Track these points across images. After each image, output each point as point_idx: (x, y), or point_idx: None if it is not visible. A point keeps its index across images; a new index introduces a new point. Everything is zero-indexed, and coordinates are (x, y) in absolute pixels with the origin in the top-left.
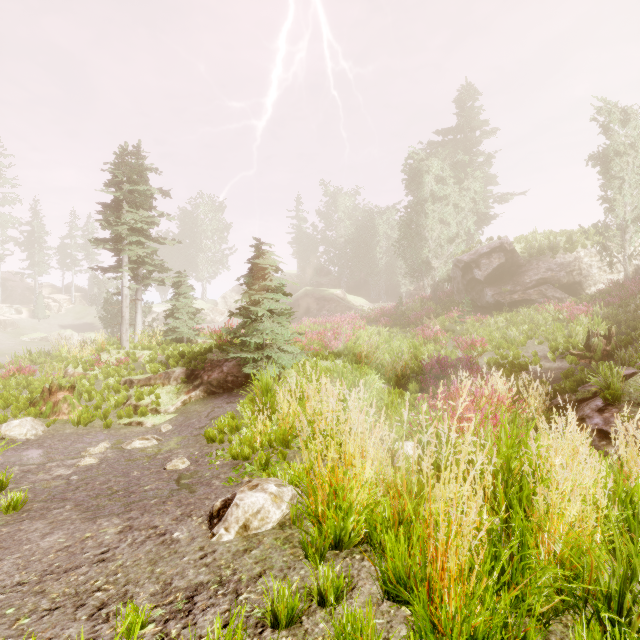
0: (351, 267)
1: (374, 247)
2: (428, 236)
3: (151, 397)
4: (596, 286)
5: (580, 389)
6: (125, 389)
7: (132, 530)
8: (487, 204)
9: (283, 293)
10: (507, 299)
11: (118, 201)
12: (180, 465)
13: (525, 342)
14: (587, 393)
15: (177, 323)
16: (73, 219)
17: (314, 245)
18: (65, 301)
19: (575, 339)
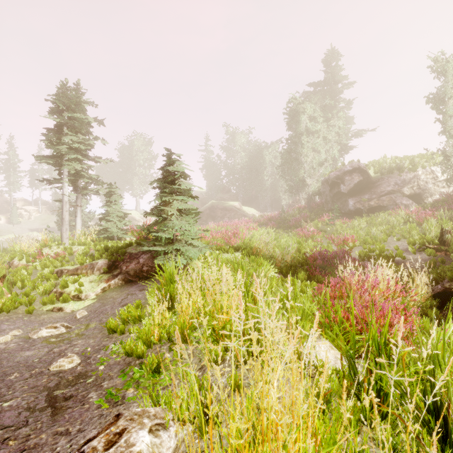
0: (245, 186)
1: (262, 171)
2: (304, 161)
3: (75, 285)
4: (433, 197)
5: None
6: (54, 278)
7: None
8: (347, 137)
9: (190, 196)
10: (366, 207)
11: (59, 125)
12: (66, 365)
13: (386, 239)
14: None
15: (108, 224)
16: (40, 150)
17: (218, 170)
18: (34, 211)
19: (428, 236)
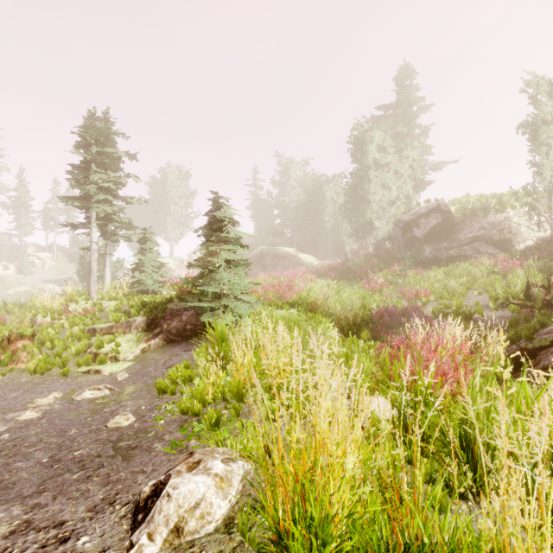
0: (302, 229)
1: (322, 211)
2: (371, 199)
3: (111, 345)
4: (524, 243)
5: (535, 337)
6: (87, 337)
7: (28, 530)
8: (424, 171)
9: (240, 245)
10: (444, 255)
11: (87, 162)
12: (123, 422)
13: (465, 293)
14: (544, 341)
15: (142, 276)
16: (55, 186)
17: (269, 209)
18: (48, 259)
19: (513, 290)
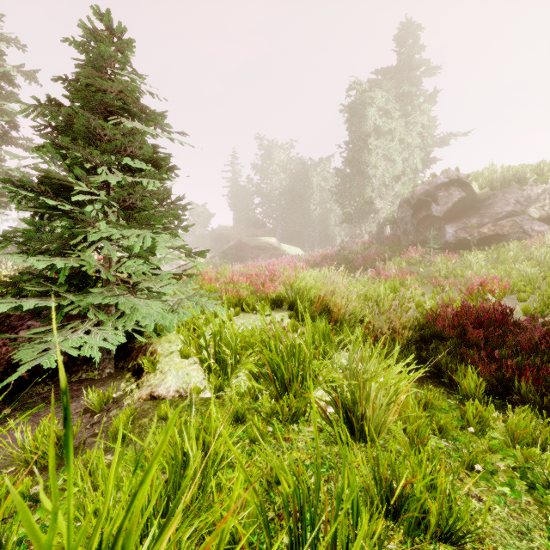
0: (285, 219)
1: (308, 198)
2: (371, 174)
3: None
4: None
5: None
6: None
7: None
8: (433, 141)
9: (156, 164)
10: (474, 236)
11: None
12: None
13: None
14: None
15: None
16: None
17: (249, 197)
18: None
19: None
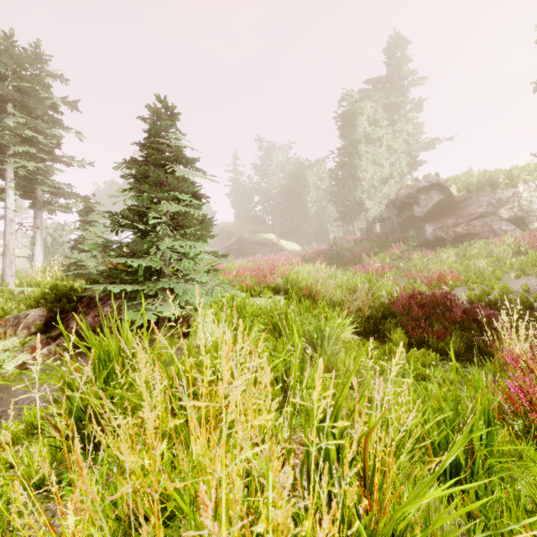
0: (284, 216)
1: (305, 197)
2: (362, 177)
3: None
4: None
5: None
6: None
7: None
8: (418, 147)
9: (194, 195)
10: (450, 235)
11: None
12: None
13: (500, 275)
14: None
15: (81, 256)
16: None
17: (250, 196)
18: None
19: None
